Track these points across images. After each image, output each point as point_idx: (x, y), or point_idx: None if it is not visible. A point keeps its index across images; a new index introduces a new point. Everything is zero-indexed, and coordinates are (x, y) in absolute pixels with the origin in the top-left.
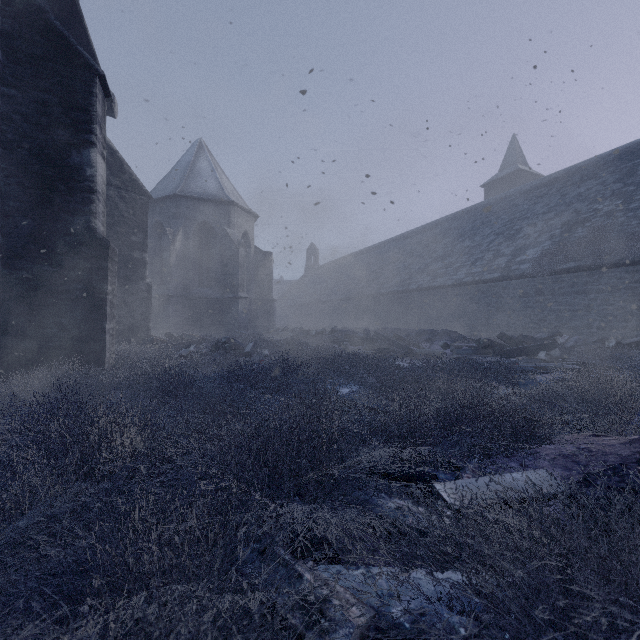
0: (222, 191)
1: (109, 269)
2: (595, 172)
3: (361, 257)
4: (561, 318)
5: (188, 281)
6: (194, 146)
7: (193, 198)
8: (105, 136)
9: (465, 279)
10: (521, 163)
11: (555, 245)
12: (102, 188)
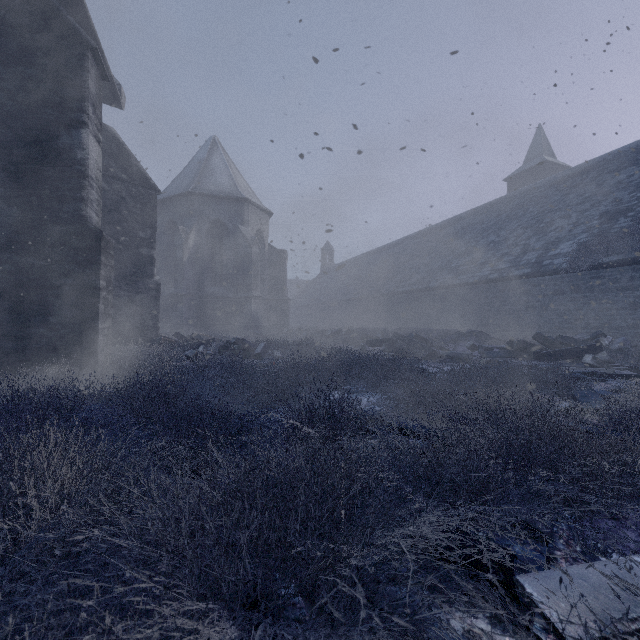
0: (235, 188)
1: (102, 262)
2: (636, 158)
3: (378, 255)
4: (601, 317)
5: (201, 280)
6: (208, 143)
7: (206, 195)
8: (100, 118)
9: (491, 276)
10: (547, 154)
11: (593, 237)
12: (96, 174)
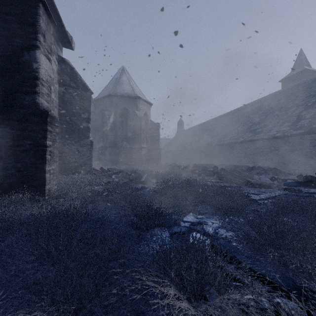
0: (133, 91)
1: (48, 130)
2: None
3: (207, 124)
4: None
5: (116, 139)
6: (120, 70)
7: (119, 96)
8: (50, 46)
9: (277, 134)
10: (306, 65)
11: None
12: (47, 78)
